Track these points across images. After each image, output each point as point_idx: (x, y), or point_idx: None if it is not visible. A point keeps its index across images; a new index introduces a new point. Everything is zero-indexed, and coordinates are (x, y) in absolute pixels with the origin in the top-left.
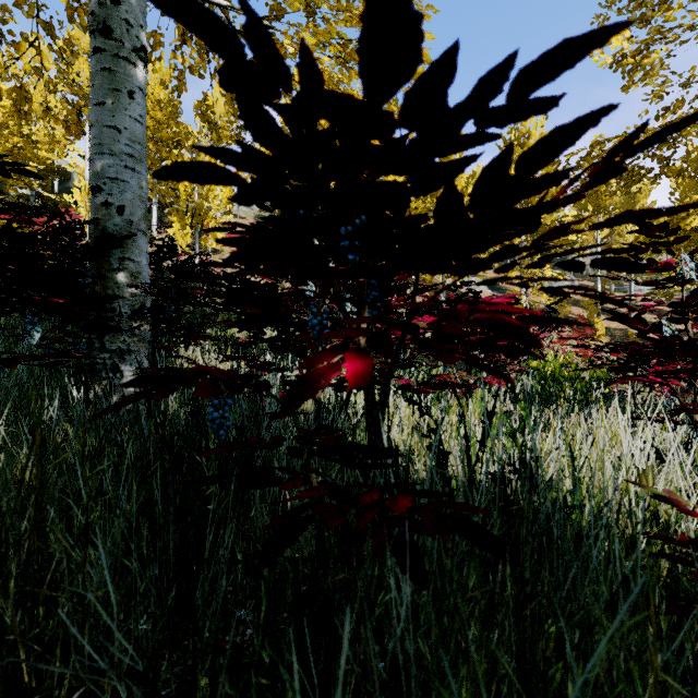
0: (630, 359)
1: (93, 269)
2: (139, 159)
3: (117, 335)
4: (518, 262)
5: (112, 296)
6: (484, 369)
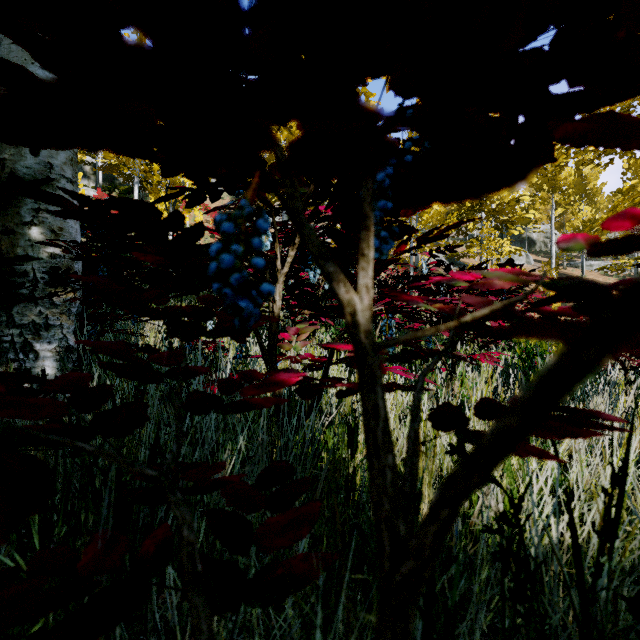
0: None
1: None
2: None
3: (30, 305)
4: None
5: (24, 256)
6: None
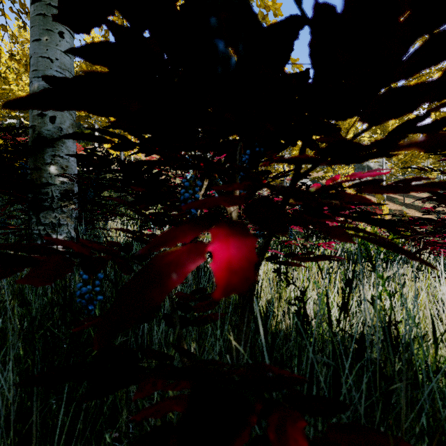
0: (435, 230)
1: (31, 164)
2: None
3: (49, 212)
4: (429, 115)
5: (46, 183)
6: (390, 247)
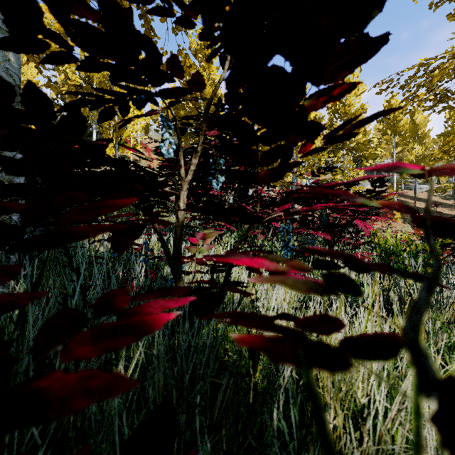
0: None
1: None
2: (4, 30)
3: None
4: None
5: None
6: None
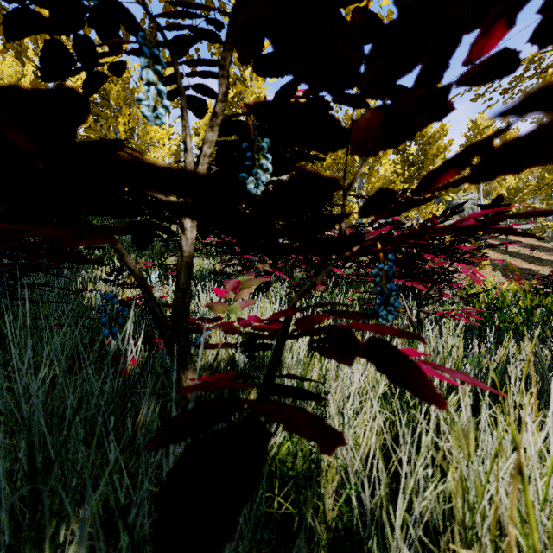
0: None
1: None
2: None
3: None
4: None
5: None
6: None
